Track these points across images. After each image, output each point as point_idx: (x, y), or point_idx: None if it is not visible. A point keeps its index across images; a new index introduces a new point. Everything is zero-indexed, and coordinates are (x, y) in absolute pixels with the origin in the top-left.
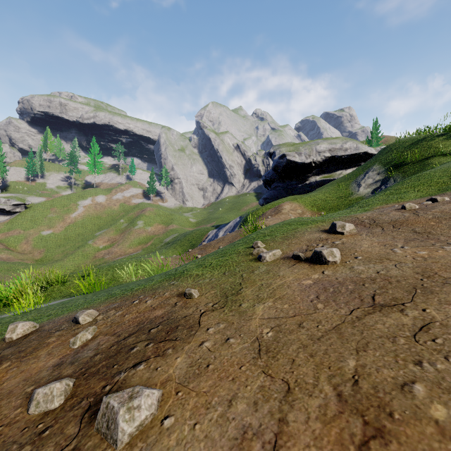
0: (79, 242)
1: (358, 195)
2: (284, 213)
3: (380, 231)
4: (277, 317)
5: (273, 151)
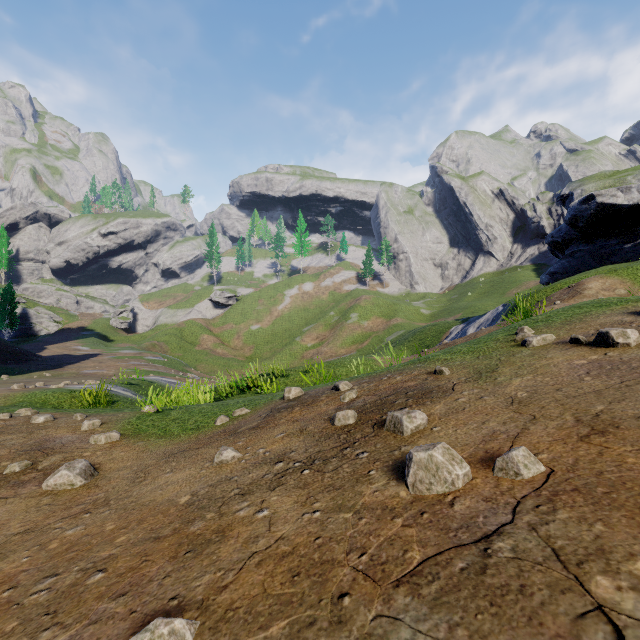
0: (287, 338)
1: None
2: (587, 296)
3: None
4: (534, 385)
5: (567, 192)
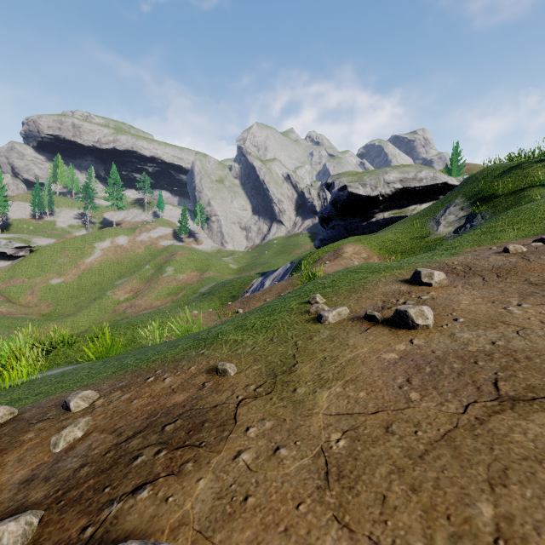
0: (96, 292)
1: (437, 235)
2: (345, 258)
3: (480, 282)
4: (350, 413)
5: (331, 181)
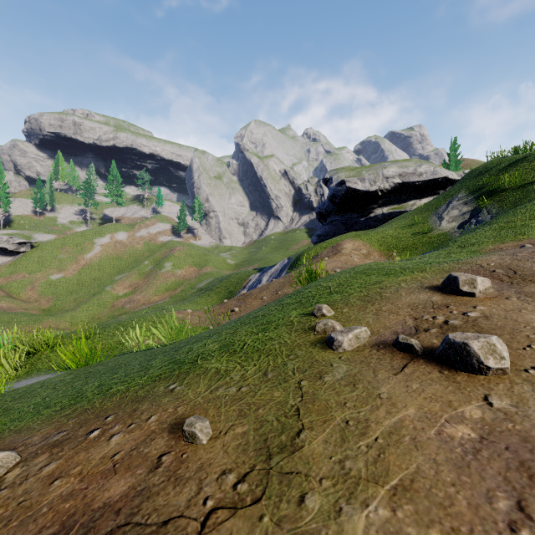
0: (95, 287)
1: (440, 231)
2: (345, 254)
3: None
4: None
5: (329, 176)
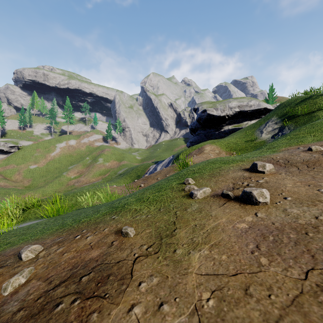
0: (57, 173)
1: (261, 139)
2: (205, 153)
3: (297, 170)
4: (216, 274)
5: (197, 107)
